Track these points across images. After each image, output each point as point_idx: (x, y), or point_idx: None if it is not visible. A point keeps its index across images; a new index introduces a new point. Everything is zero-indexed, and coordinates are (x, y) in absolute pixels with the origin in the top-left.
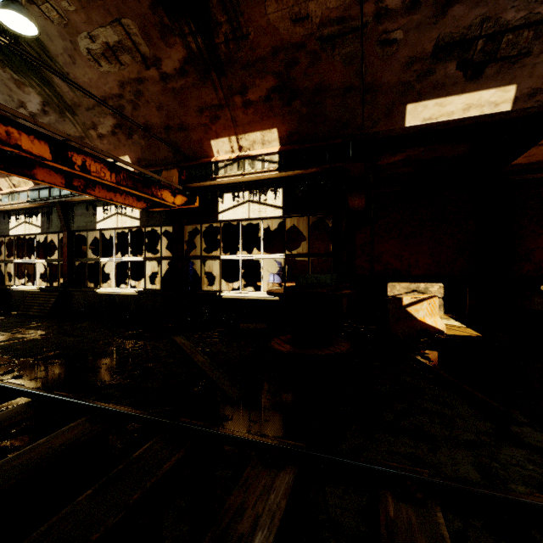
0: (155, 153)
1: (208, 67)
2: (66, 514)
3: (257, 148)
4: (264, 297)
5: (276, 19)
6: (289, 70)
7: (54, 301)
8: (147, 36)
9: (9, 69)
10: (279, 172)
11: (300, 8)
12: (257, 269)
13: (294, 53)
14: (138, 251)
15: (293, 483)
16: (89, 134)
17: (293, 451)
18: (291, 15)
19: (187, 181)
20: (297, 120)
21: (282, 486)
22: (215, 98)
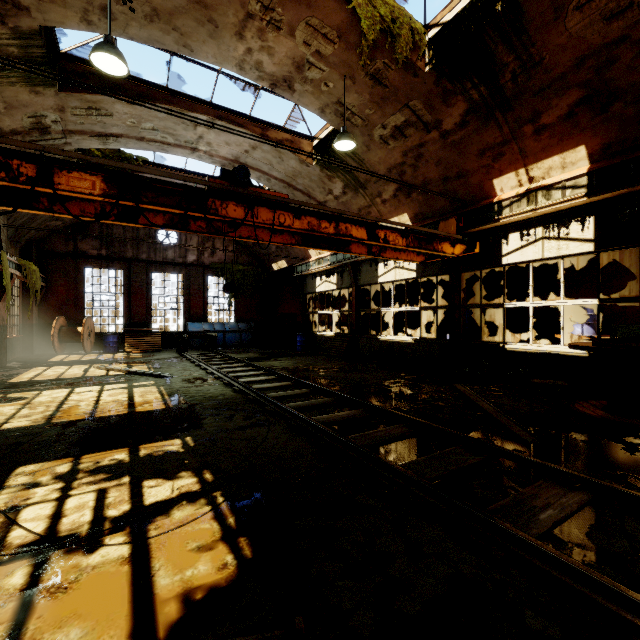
0: (432, 205)
1: (491, 109)
2: (414, 462)
3: (554, 174)
4: (564, 352)
5: (580, 29)
6: (603, 73)
7: (346, 345)
8: (429, 107)
9: (326, 170)
10: (588, 198)
11: (618, 2)
12: (555, 317)
13: (610, 52)
14: (408, 300)
15: (586, 500)
16: (375, 202)
17: (589, 481)
18: (603, 15)
19: (466, 228)
20: (617, 126)
21: (574, 498)
22: (498, 136)
